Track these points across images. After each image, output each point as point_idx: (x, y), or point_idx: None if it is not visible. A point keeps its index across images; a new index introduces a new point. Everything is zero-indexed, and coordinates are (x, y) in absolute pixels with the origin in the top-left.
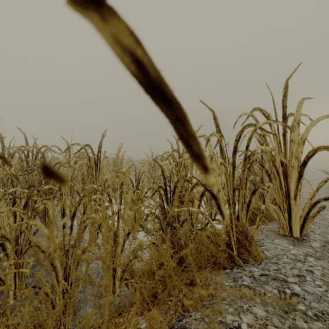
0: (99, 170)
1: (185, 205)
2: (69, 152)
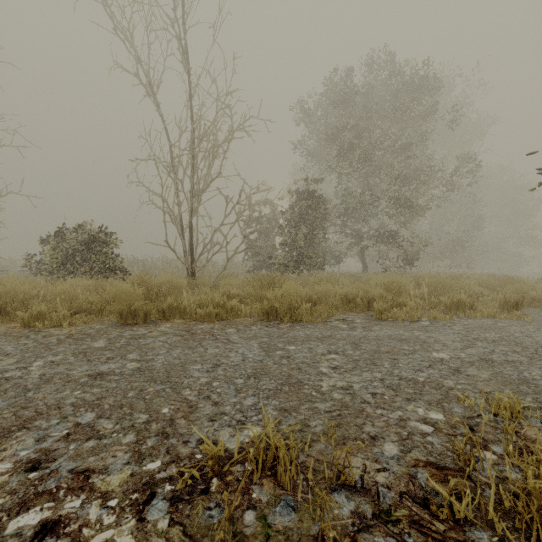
0: None
1: None
2: None
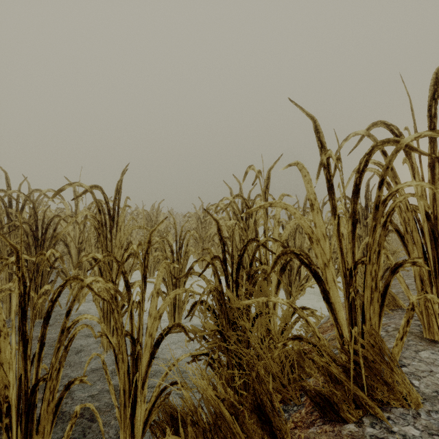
0: (117, 228)
1: (258, 289)
2: (76, 200)
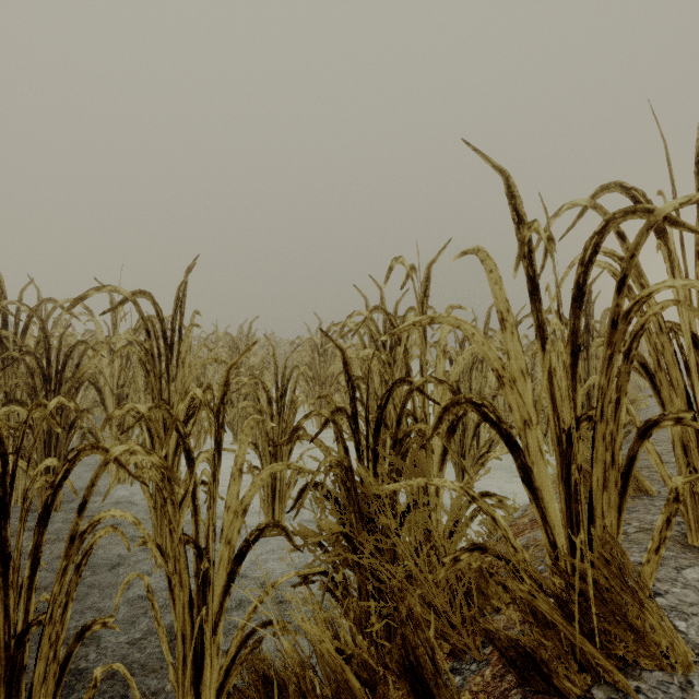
0: (178, 362)
1: (411, 463)
2: (115, 316)
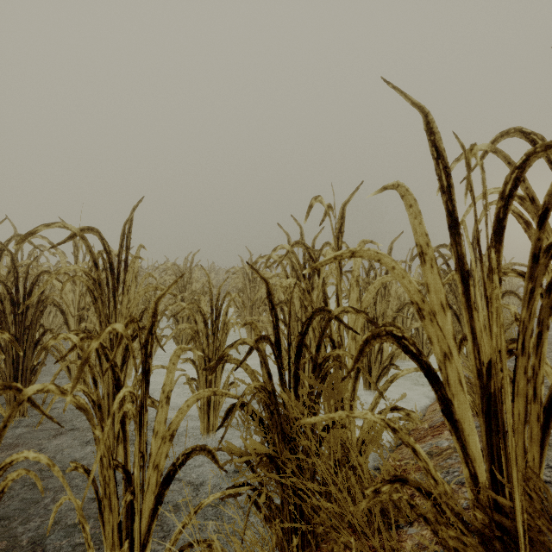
0: (124, 290)
1: (330, 386)
2: (76, 250)
